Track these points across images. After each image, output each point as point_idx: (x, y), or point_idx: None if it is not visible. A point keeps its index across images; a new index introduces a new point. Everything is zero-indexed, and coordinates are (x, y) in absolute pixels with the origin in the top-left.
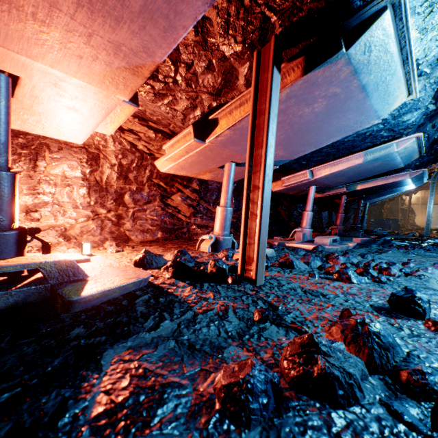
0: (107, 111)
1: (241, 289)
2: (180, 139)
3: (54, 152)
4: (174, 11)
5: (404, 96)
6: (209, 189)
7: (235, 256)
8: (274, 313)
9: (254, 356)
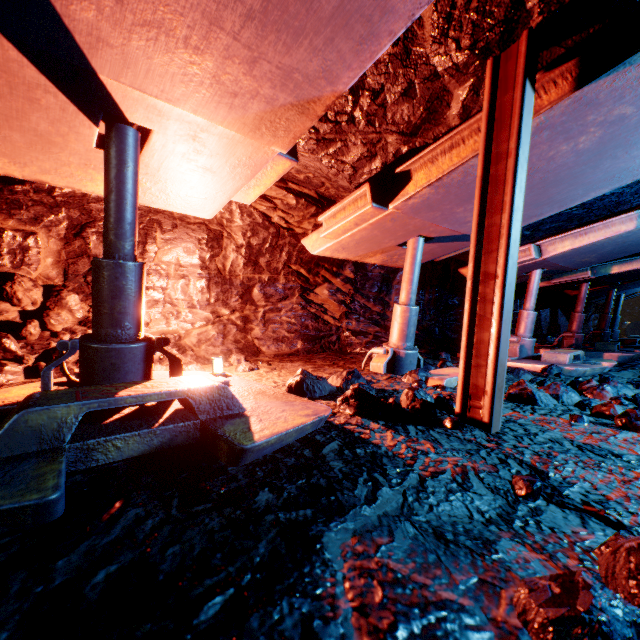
0: (254, 171)
1: (469, 437)
2: (347, 205)
3: (167, 231)
4: (381, 10)
5: None
6: (369, 278)
7: (431, 381)
8: (545, 483)
9: (552, 561)
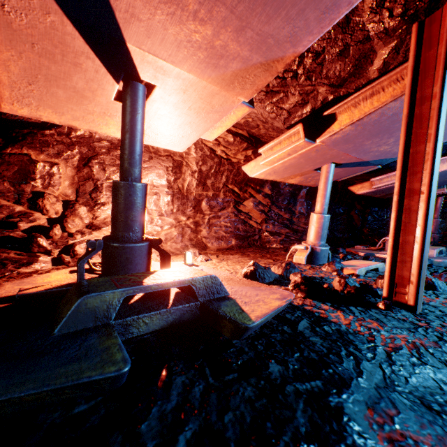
0: (221, 115)
1: (402, 317)
2: (282, 140)
3: (145, 161)
4: None
5: None
6: (281, 194)
7: (346, 270)
8: None
9: None
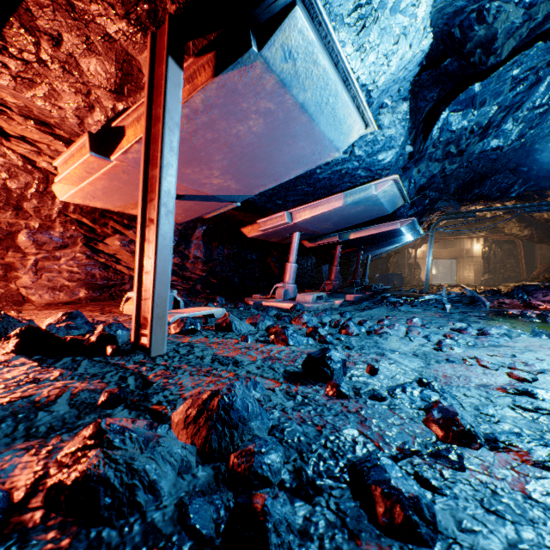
0: None
1: (120, 362)
2: (75, 152)
3: None
4: None
5: (361, 126)
6: None
7: None
8: (142, 392)
9: (38, 461)
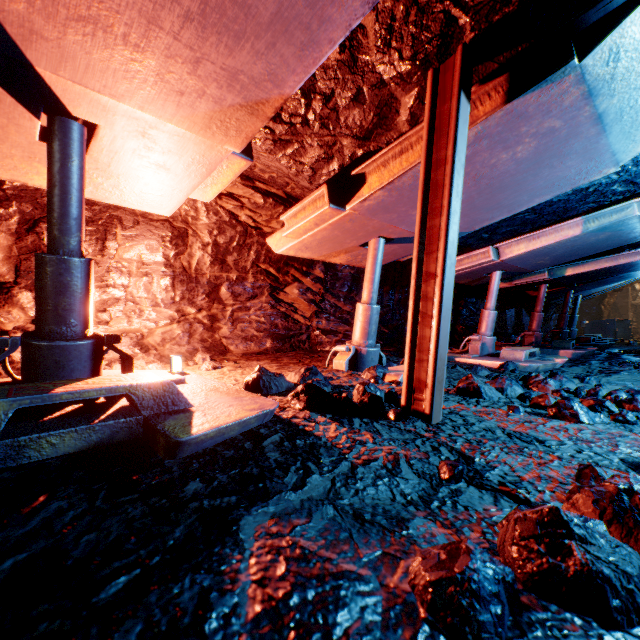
0: (209, 169)
1: (410, 428)
2: (307, 205)
3: (128, 228)
4: (318, 19)
5: None
6: (339, 278)
7: (388, 377)
8: (469, 467)
9: (456, 535)
